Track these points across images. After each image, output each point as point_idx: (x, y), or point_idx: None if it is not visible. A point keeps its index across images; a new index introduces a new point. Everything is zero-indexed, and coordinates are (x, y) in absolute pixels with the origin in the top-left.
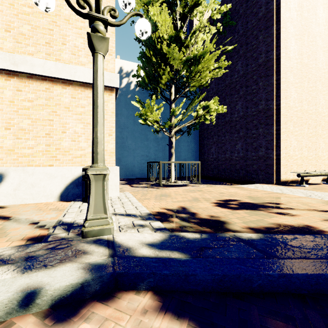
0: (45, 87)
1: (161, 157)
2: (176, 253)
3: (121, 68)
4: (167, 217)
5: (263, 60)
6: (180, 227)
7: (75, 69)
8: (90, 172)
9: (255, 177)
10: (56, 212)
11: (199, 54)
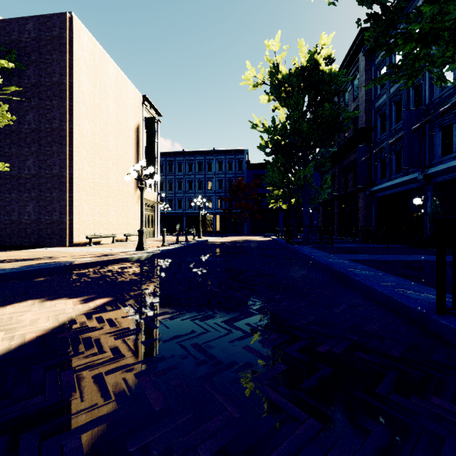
0: None
1: None
2: None
3: None
4: None
5: (57, 126)
6: None
7: None
8: None
9: (50, 241)
10: None
11: None
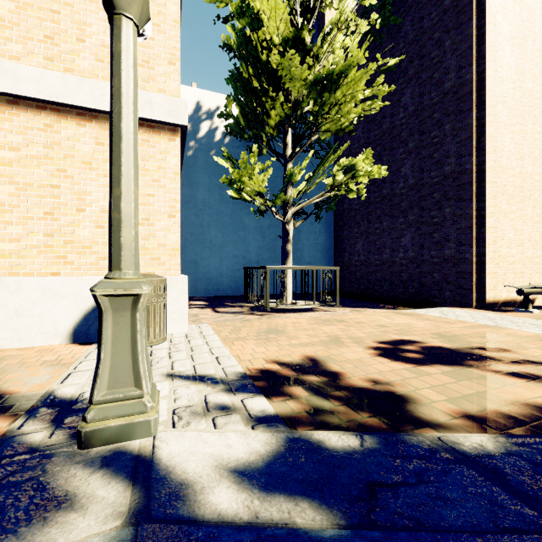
0: (43, 122)
1: (269, 259)
2: (305, 507)
3: (199, 103)
4: (281, 384)
5: (452, 84)
6: (309, 411)
7: (102, 89)
8: (100, 290)
9: (438, 294)
10: (52, 371)
11: (338, 70)
